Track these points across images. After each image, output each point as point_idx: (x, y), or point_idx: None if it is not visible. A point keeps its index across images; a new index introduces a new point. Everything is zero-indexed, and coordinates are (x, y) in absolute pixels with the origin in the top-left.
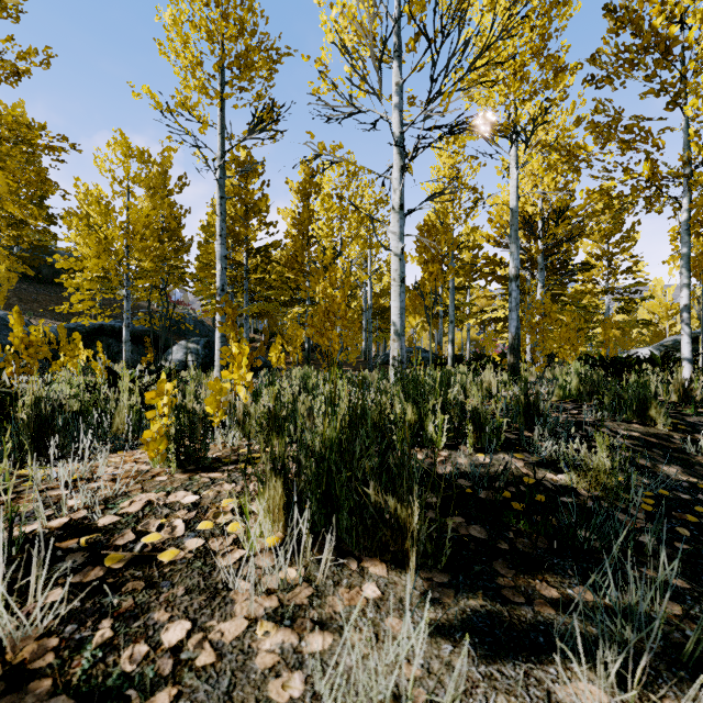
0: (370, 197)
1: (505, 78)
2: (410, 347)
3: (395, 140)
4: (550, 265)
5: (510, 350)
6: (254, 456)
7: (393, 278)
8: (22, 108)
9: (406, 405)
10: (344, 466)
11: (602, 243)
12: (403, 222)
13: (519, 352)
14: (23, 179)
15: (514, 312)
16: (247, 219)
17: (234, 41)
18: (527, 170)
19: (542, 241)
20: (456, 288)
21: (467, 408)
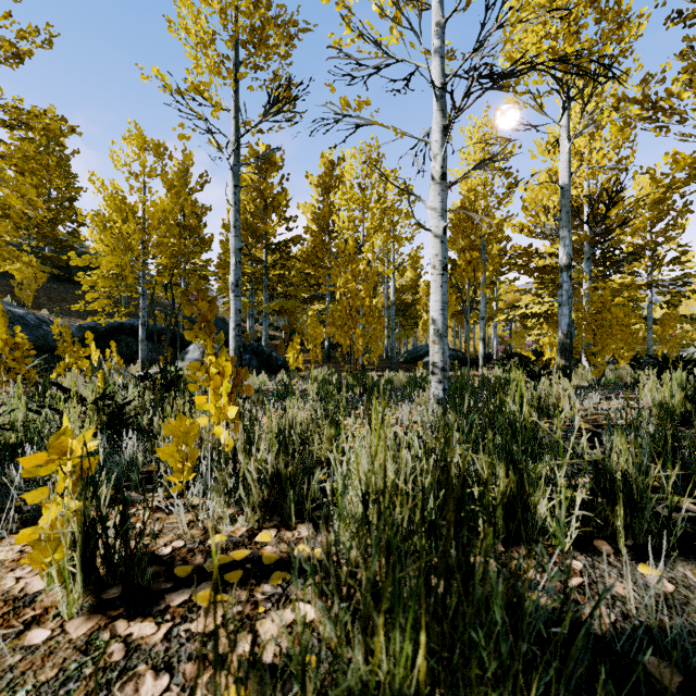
0: (393, 187)
1: (557, 33)
2: None
3: (436, 93)
4: (593, 255)
5: (560, 351)
6: (232, 559)
7: (433, 265)
8: (53, 113)
9: (498, 468)
10: (416, 693)
11: (644, 232)
12: (445, 195)
13: (571, 353)
14: (26, 169)
15: (565, 307)
16: (266, 214)
17: (248, 14)
18: (572, 148)
19: (589, 226)
20: None
21: (617, 479)
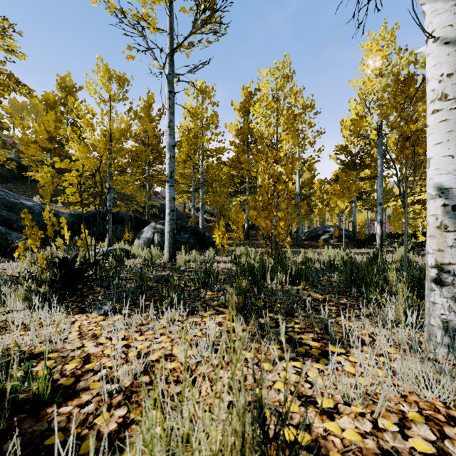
0: (299, 102)
1: None
2: (330, 226)
3: None
4: None
5: None
6: None
7: (441, 93)
8: (69, 77)
9: None
10: None
11: None
12: None
13: None
14: None
15: None
16: (202, 130)
17: None
18: None
19: None
20: (369, 177)
21: None
